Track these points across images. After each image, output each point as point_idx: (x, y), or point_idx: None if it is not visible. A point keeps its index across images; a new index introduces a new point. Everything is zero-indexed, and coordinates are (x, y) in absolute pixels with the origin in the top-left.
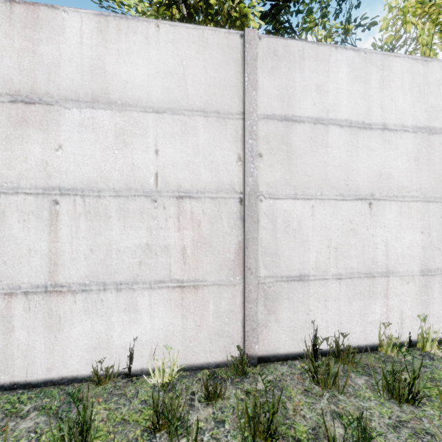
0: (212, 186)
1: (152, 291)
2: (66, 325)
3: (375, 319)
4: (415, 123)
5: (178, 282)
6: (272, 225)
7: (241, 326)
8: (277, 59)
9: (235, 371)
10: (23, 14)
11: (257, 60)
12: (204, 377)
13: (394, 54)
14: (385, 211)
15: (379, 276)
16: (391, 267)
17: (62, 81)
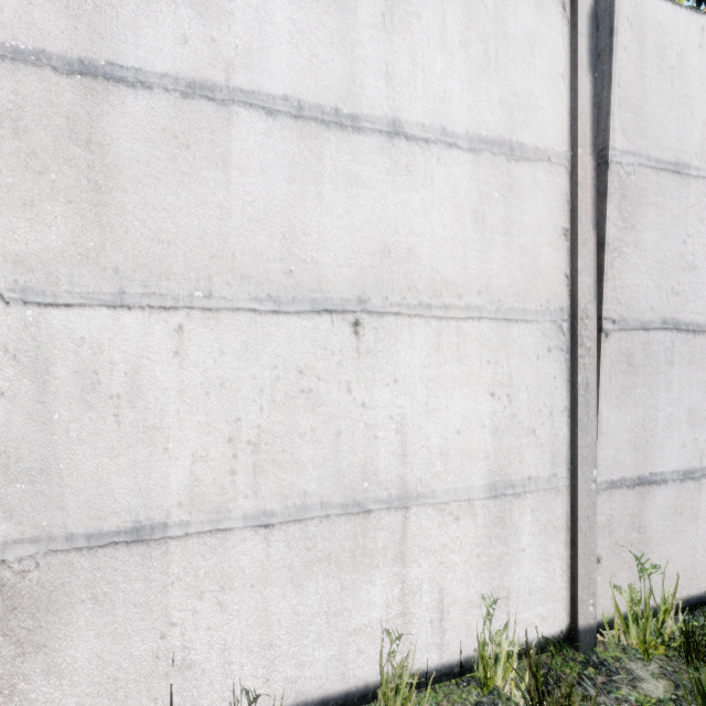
0: None
1: None
2: None
3: (370, 620)
4: (476, 129)
5: None
6: (34, 385)
7: None
8: None
9: None
10: None
11: None
12: None
13: None
14: (399, 343)
15: (382, 509)
16: (413, 484)
17: None
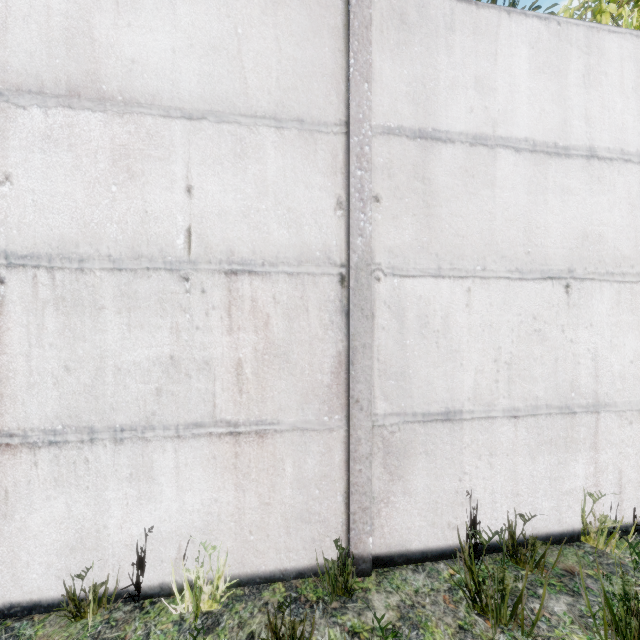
0: (290, 252)
1: (180, 442)
2: (19, 507)
3: (575, 486)
4: None
5: (229, 425)
6: (397, 323)
7: (342, 503)
8: (407, 30)
9: (332, 588)
10: None
11: (371, 28)
12: (275, 599)
13: (607, 27)
14: (593, 299)
15: (582, 412)
16: (602, 396)
17: (11, 57)
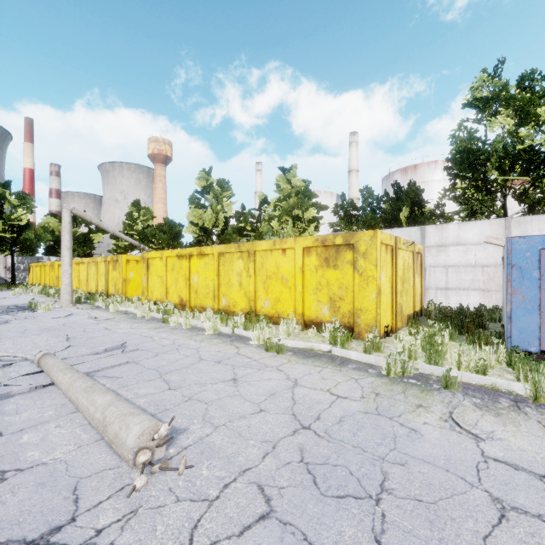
0: (494, 263)
1: (473, 291)
2: (450, 297)
3: None
4: None
5: (482, 289)
6: None
7: None
8: (520, 223)
9: None
10: (439, 227)
11: (510, 226)
12: None
13: None
14: None
15: None
16: None
17: (449, 241)
